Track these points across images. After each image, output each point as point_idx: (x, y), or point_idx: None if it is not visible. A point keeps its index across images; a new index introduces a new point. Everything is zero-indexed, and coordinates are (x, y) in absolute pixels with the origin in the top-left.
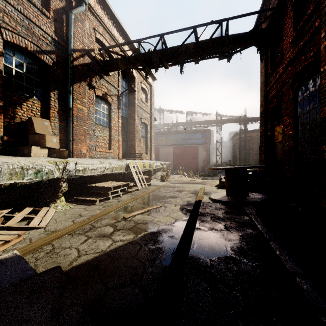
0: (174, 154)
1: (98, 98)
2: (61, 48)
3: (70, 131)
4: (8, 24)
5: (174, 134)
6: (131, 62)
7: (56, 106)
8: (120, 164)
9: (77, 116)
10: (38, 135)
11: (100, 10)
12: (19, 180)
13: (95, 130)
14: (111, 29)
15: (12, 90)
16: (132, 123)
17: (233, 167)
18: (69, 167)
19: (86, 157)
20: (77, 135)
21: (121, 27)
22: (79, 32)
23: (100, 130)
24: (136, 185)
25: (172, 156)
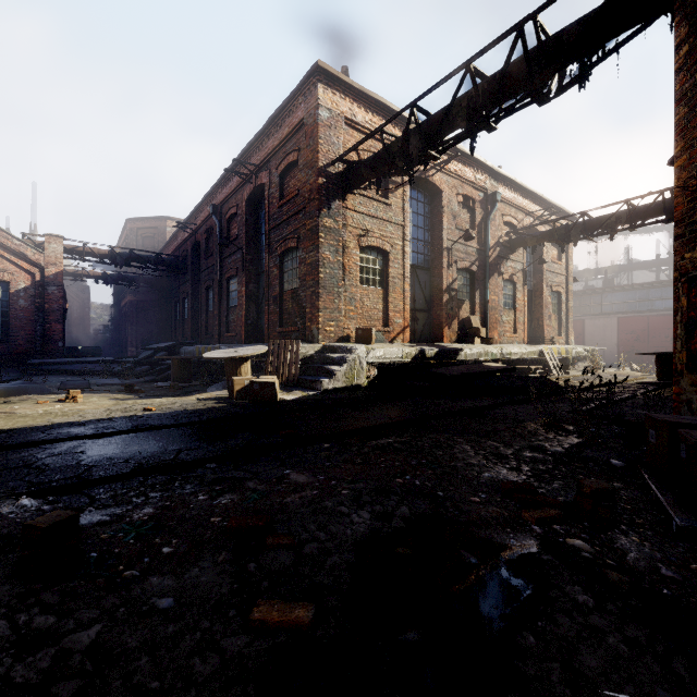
0: (621, 331)
1: (504, 281)
2: (481, 252)
3: (487, 321)
4: (458, 257)
5: (620, 292)
6: (543, 239)
7: (478, 302)
8: (534, 350)
9: (491, 307)
10: (475, 329)
11: (507, 192)
12: (487, 358)
13: (502, 315)
14: (517, 201)
15: (458, 299)
16: (539, 295)
17: (654, 352)
18: (503, 352)
19: (497, 343)
20: (491, 323)
21: (528, 190)
22: (492, 230)
23: (506, 314)
24: (550, 373)
25: (616, 335)
